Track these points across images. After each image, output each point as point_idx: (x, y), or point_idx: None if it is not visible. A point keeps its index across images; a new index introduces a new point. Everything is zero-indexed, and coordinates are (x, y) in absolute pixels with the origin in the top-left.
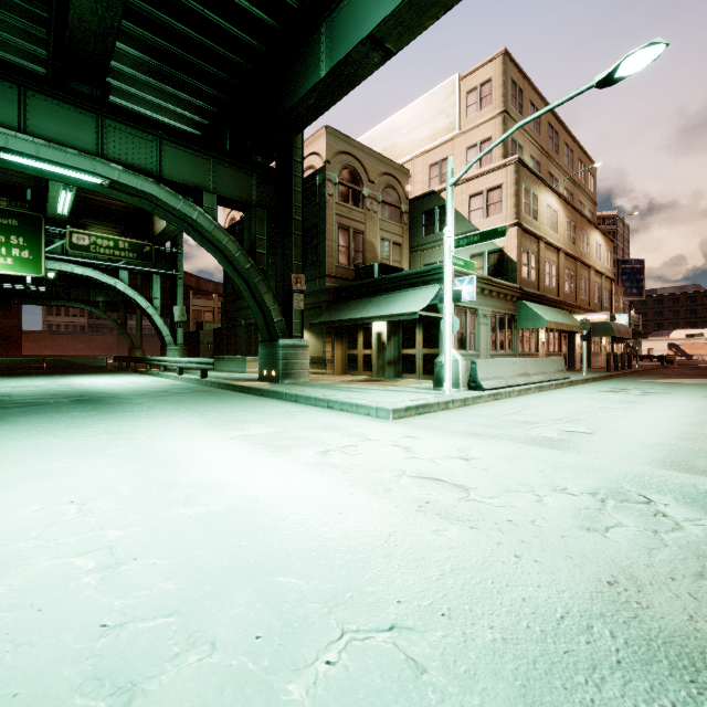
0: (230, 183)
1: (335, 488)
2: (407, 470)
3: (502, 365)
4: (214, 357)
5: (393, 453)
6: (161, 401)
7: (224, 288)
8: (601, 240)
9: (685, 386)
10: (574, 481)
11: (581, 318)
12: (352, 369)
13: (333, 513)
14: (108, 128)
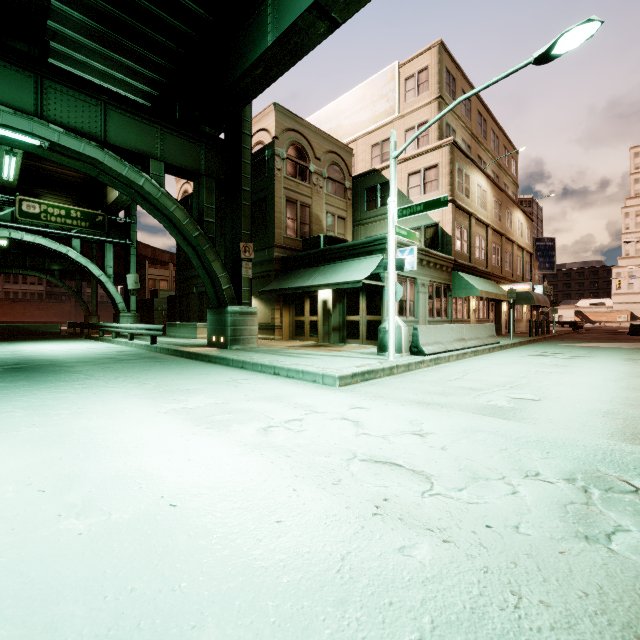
0: (178, 152)
1: (274, 481)
2: (357, 451)
3: (441, 330)
4: (167, 323)
5: (342, 428)
6: (102, 369)
7: (177, 258)
8: (523, 218)
9: (602, 349)
10: (544, 462)
11: (507, 288)
12: (300, 335)
13: (269, 521)
14: (48, 89)
